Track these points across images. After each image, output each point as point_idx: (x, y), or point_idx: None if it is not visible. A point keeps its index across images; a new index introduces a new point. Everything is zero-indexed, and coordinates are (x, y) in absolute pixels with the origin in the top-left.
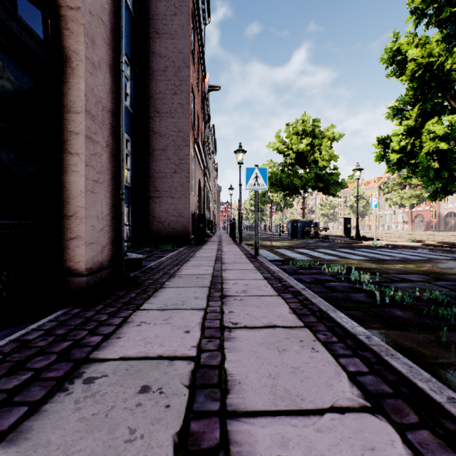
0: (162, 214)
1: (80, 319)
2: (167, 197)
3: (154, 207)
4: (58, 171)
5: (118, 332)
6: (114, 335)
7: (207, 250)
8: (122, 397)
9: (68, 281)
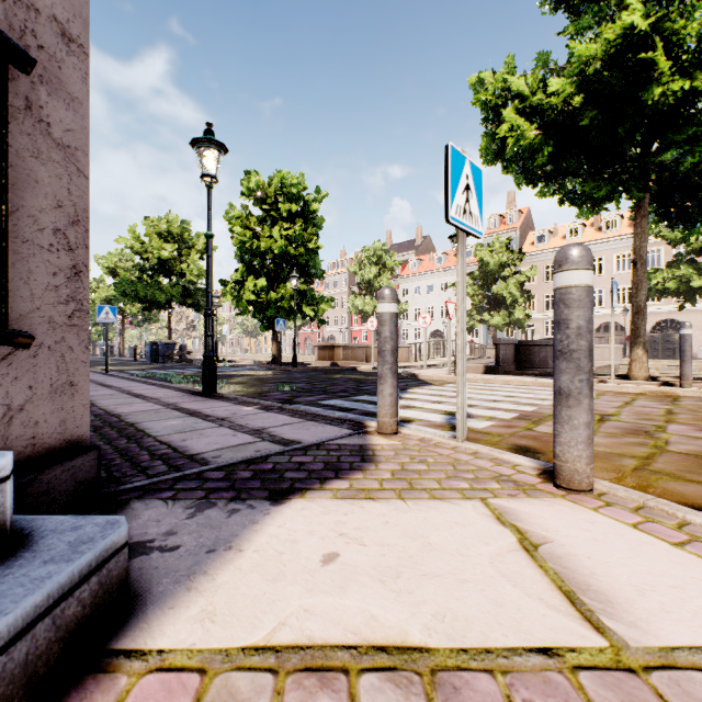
0: None
1: None
2: None
3: None
4: None
5: None
6: None
7: None
8: None
9: None
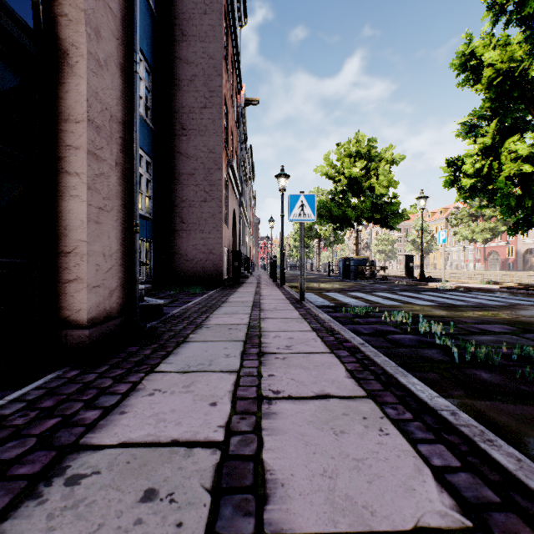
0: (190, 251)
1: (77, 385)
2: (195, 230)
3: (180, 242)
4: (53, 195)
5: (123, 404)
6: (117, 408)
7: (243, 294)
8: (115, 509)
9: (64, 335)
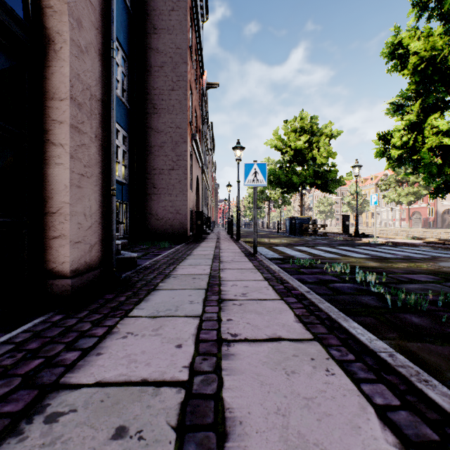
0: (160, 211)
1: (59, 329)
2: (164, 193)
3: (151, 204)
4: (40, 163)
5: (99, 346)
6: (94, 350)
7: (205, 248)
8: (89, 446)
9: (50, 284)
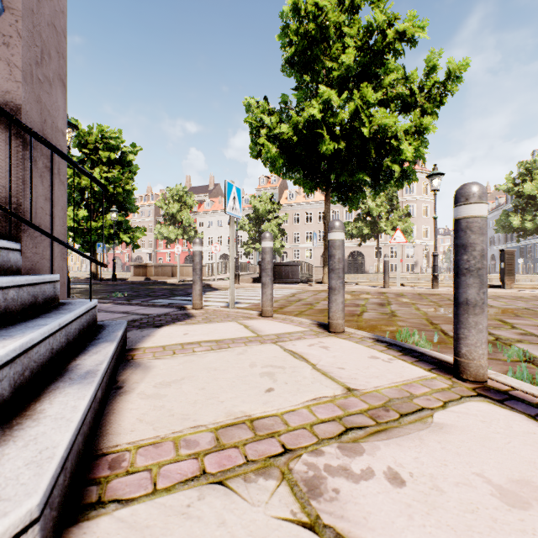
0: None
1: None
2: None
3: None
4: None
5: None
6: None
7: None
8: None
9: None
